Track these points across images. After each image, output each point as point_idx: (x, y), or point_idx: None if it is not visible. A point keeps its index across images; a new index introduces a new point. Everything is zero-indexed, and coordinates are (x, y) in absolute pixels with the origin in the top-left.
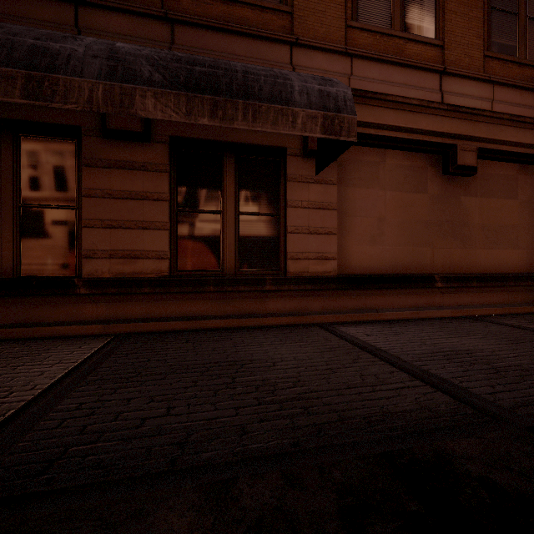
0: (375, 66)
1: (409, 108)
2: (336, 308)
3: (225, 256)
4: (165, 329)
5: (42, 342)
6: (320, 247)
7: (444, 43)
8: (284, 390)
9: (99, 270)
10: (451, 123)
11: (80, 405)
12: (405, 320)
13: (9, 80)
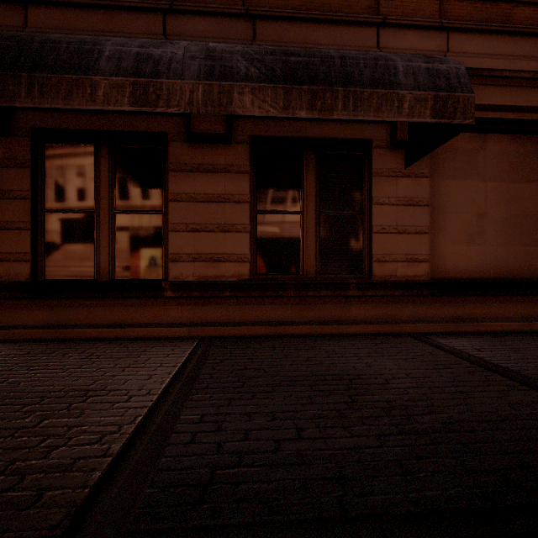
0: (477, 38)
1: (519, 83)
2: (428, 316)
3: (305, 259)
4: (246, 333)
5: (136, 343)
6: (410, 248)
7: None
8: (422, 417)
9: (184, 274)
10: None
11: (202, 417)
12: (514, 333)
13: (119, 89)
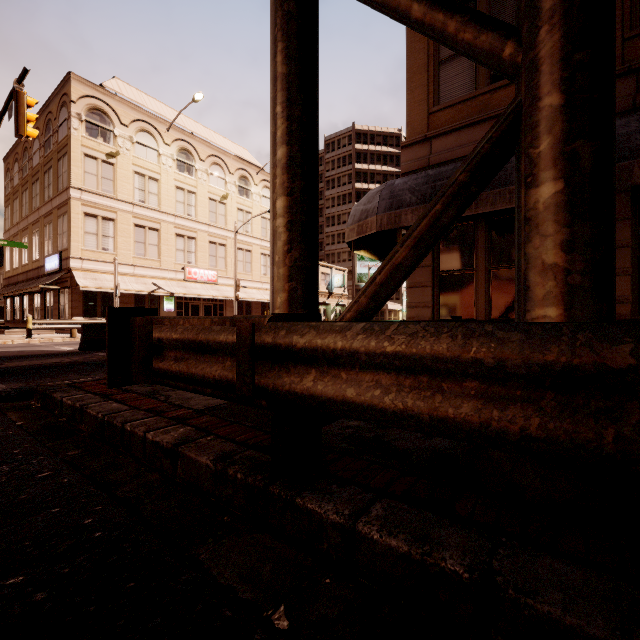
0: None
1: None
2: None
3: None
4: None
5: None
6: None
7: None
8: None
9: None
10: None
11: None
12: None
13: None
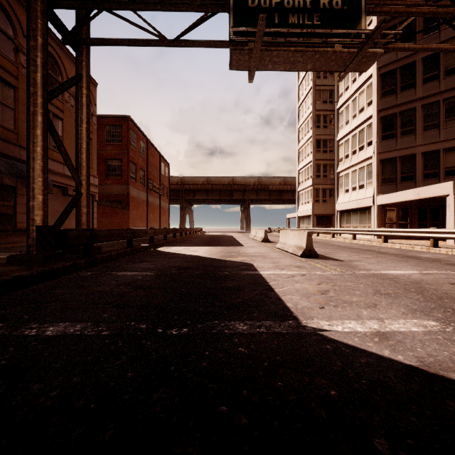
0: None
1: (55, 174)
2: None
3: None
4: None
5: None
6: None
7: None
8: None
9: None
10: (67, 180)
11: None
12: None
13: None
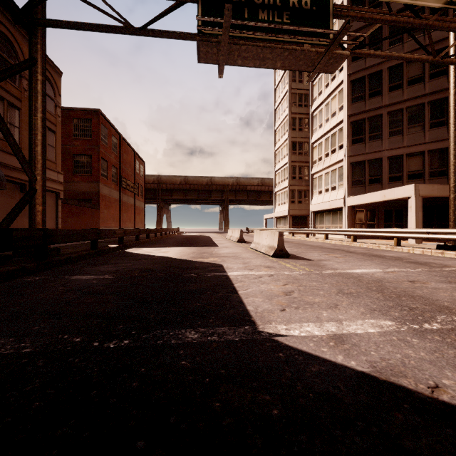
0: None
1: (11, 169)
2: None
3: None
4: None
5: None
6: None
7: (22, 147)
8: None
9: None
10: (25, 176)
11: None
12: None
13: None
